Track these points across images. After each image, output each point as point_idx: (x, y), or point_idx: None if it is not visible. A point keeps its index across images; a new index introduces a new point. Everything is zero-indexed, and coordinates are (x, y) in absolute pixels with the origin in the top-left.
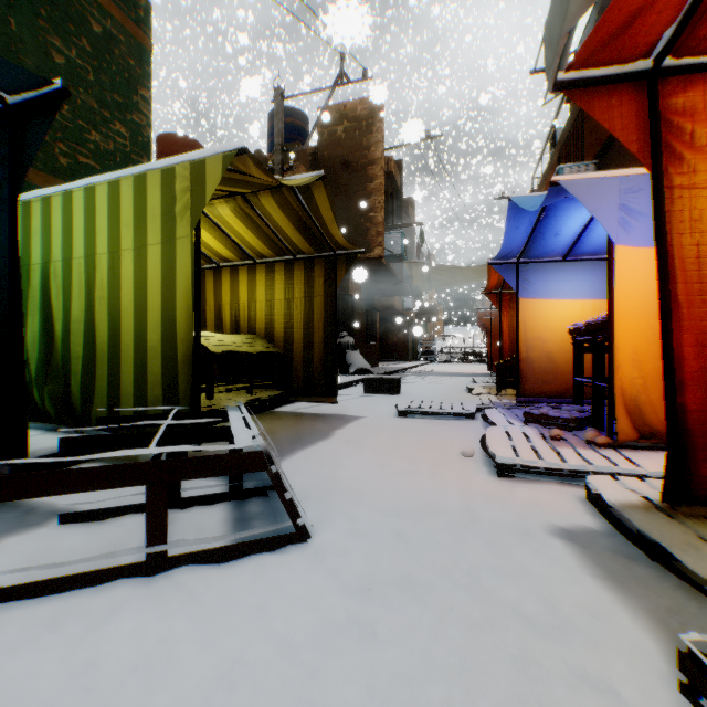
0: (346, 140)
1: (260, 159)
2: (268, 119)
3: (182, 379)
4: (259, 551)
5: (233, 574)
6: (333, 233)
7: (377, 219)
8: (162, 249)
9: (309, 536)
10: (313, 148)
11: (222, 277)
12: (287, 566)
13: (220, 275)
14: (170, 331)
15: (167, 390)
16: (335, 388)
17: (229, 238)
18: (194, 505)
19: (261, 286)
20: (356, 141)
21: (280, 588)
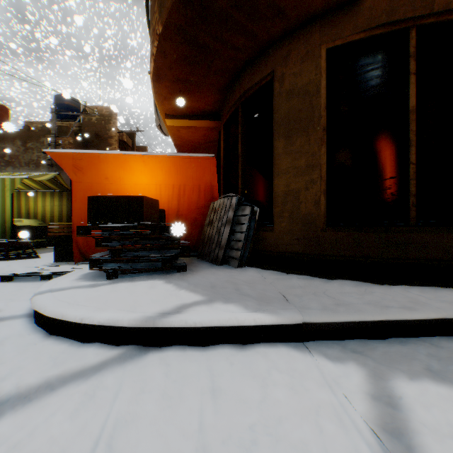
0: (97, 124)
1: (46, 130)
2: (55, 99)
3: (9, 232)
4: (29, 258)
5: (23, 259)
6: (67, 187)
7: None
8: (2, 198)
9: (40, 257)
10: (80, 123)
11: (22, 195)
12: (34, 259)
13: (21, 194)
14: (5, 220)
15: (4, 235)
16: None
17: (25, 183)
18: (14, 257)
19: (41, 200)
20: (103, 126)
21: (32, 260)
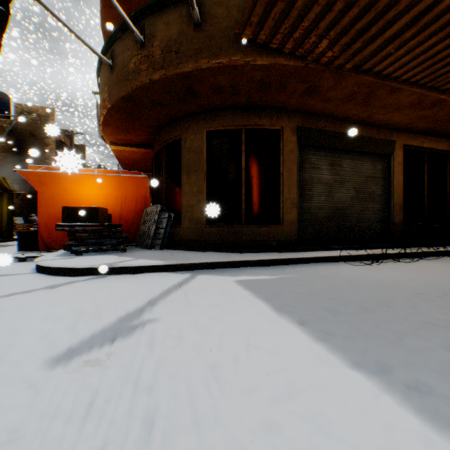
0: (33, 123)
1: None
2: None
3: None
4: None
5: None
6: (11, 188)
7: (51, 163)
8: None
9: None
10: (12, 121)
11: None
12: None
13: None
14: None
15: None
16: (13, 235)
17: None
18: None
19: None
20: (39, 125)
21: None
